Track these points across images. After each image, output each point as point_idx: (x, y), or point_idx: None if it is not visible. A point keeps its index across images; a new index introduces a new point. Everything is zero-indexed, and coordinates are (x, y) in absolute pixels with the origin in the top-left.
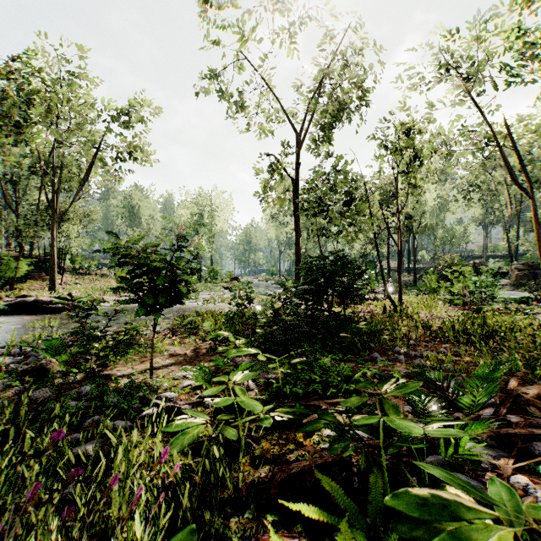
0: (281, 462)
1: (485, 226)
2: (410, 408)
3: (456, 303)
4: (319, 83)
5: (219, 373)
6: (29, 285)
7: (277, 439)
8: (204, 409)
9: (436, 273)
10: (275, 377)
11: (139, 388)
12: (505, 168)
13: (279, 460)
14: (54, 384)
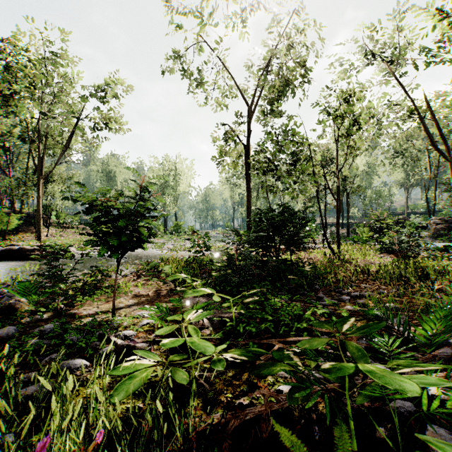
0: (234, 407)
1: (406, 188)
2: (362, 347)
3: (386, 251)
4: (267, 62)
5: (177, 312)
6: (19, 236)
7: (231, 379)
8: (160, 347)
9: (368, 226)
10: (229, 316)
11: (100, 326)
12: (427, 135)
13: (232, 404)
14: (22, 322)
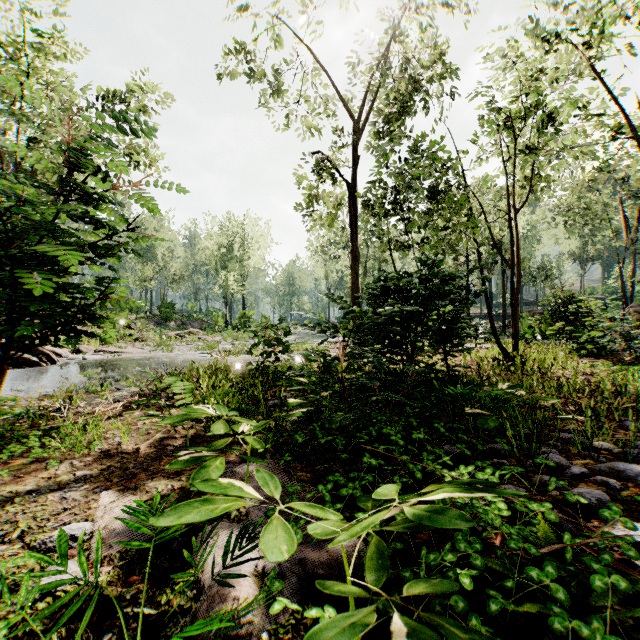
0: None
1: (583, 263)
2: None
3: (587, 353)
4: (386, 48)
5: None
6: None
7: None
8: None
9: (547, 313)
10: (329, 558)
11: None
12: None
13: None
14: None
